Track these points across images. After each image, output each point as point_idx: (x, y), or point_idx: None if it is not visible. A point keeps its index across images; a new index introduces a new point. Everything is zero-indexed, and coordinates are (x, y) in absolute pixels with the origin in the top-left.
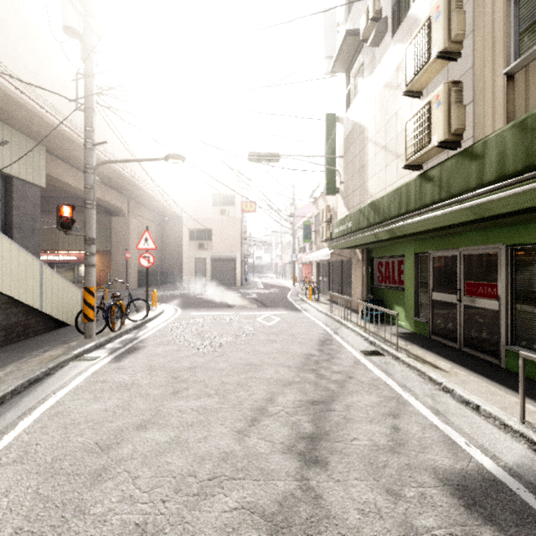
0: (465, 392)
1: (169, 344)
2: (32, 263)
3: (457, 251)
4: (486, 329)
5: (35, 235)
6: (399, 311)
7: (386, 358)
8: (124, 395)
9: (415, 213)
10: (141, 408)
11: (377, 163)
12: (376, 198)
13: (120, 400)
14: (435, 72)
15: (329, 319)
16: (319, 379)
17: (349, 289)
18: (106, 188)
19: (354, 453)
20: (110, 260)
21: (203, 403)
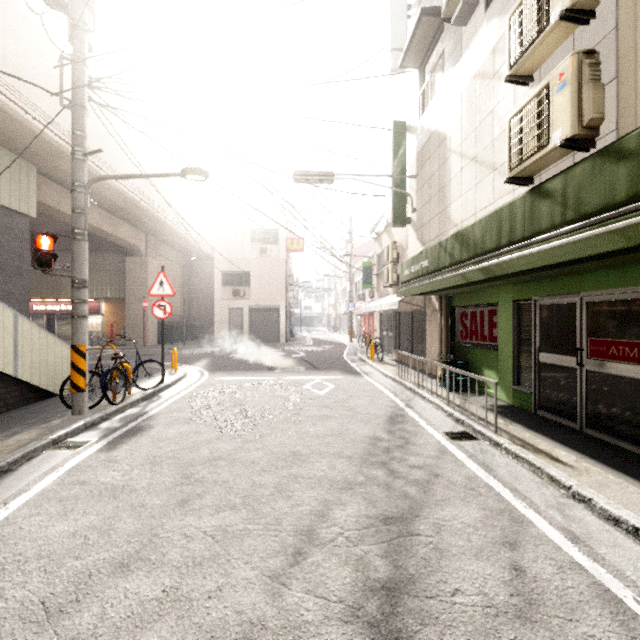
0: (610, 503)
1: (186, 422)
2: (1, 313)
3: (577, 297)
4: (621, 405)
5: (23, 278)
6: (490, 377)
7: (481, 443)
8: (107, 507)
9: (524, 243)
10: (129, 530)
11: (463, 181)
12: (463, 227)
13: (99, 516)
14: (553, 44)
15: (398, 386)
16: (392, 479)
17: (422, 347)
18: (118, 221)
19: (460, 622)
20: (123, 310)
21: (222, 520)
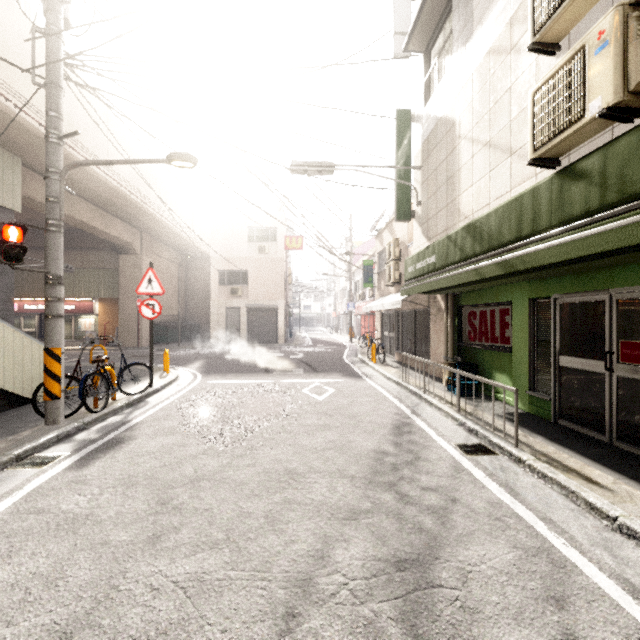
0: None
1: (171, 433)
2: None
3: (606, 294)
4: None
5: (7, 276)
6: (502, 381)
7: (500, 458)
8: (62, 545)
9: (552, 232)
10: (83, 579)
11: (475, 168)
12: (476, 218)
13: (50, 558)
14: (587, 3)
15: (402, 390)
16: (403, 505)
17: (426, 348)
18: (111, 218)
19: None
20: (117, 309)
21: (199, 565)
